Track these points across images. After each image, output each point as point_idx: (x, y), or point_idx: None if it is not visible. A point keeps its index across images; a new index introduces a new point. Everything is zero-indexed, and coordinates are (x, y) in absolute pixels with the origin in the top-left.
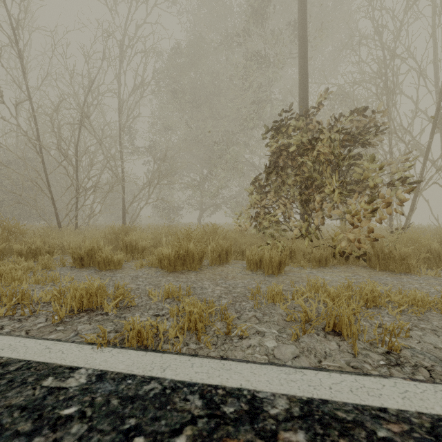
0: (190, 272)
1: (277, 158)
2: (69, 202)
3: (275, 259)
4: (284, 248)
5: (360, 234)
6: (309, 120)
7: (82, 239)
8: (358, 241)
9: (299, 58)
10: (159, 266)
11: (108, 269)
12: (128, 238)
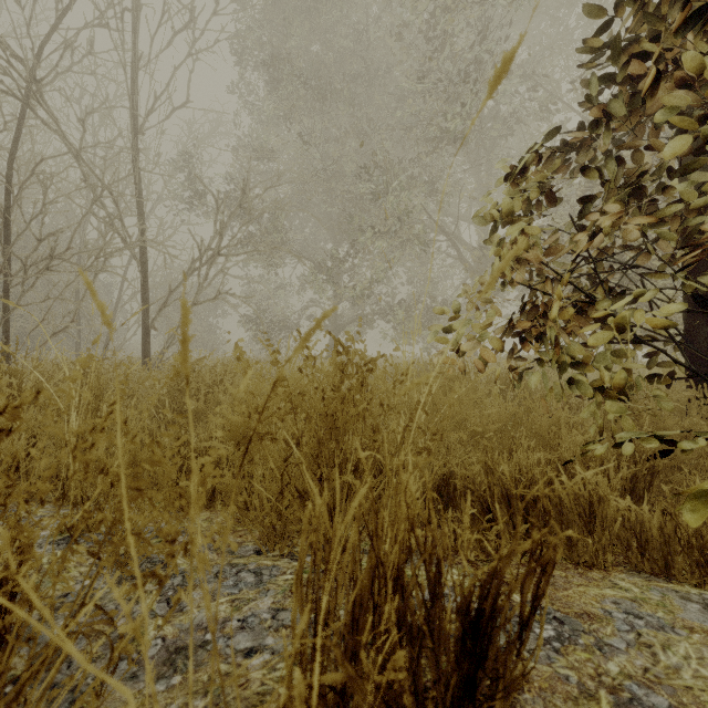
0: None
1: None
2: None
3: None
4: None
5: None
6: None
7: None
8: None
9: None
10: None
11: None
12: None
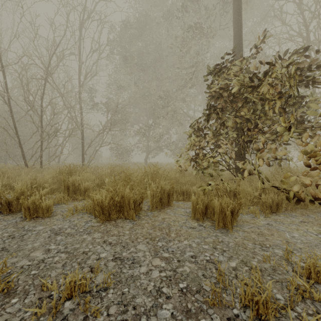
0: (126, 223)
1: (218, 99)
2: (34, 145)
3: (230, 211)
4: (228, 191)
5: (318, 177)
6: (248, 63)
7: (33, 179)
8: (316, 185)
9: (234, 12)
10: (93, 213)
11: (34, 217)
12: (70, 179)
